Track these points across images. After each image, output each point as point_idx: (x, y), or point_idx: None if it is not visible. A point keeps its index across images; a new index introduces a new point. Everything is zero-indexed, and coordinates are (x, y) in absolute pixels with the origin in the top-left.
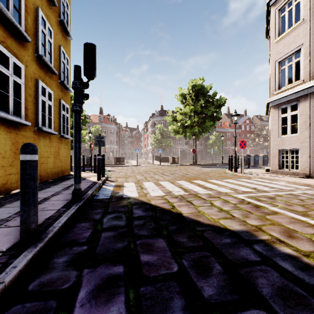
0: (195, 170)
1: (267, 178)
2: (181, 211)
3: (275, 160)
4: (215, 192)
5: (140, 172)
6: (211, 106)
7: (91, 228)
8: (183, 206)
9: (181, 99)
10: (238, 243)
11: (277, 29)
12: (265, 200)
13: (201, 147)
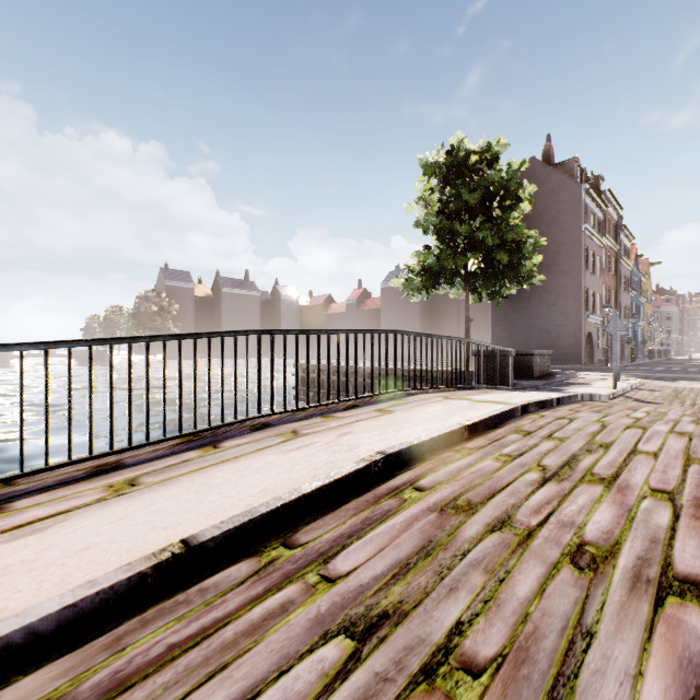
0: None
1: None
2: None
3: None
4: None
5: None
6: None
7: None
8: None
9: None
10: None
11: None
12: None
13: None
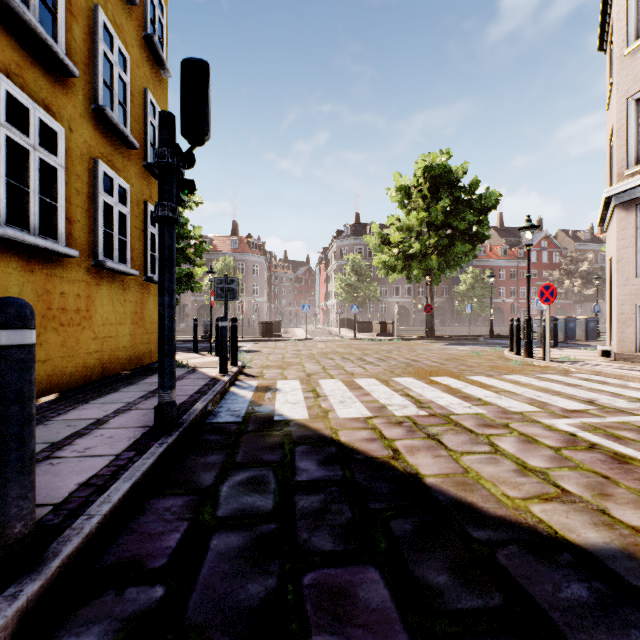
0: (432, 352)
1: (613, 374)
2: (418, 467)
3: (627, 331)
4: (492, 409)
5: (312, 355)
6: (466, 210)
7: (186, 516)
8: (421, 451)
9: (399, 198)
10: (618, 606)
11: (634, 23)
12: (635, 440)
13: (441, 300)
